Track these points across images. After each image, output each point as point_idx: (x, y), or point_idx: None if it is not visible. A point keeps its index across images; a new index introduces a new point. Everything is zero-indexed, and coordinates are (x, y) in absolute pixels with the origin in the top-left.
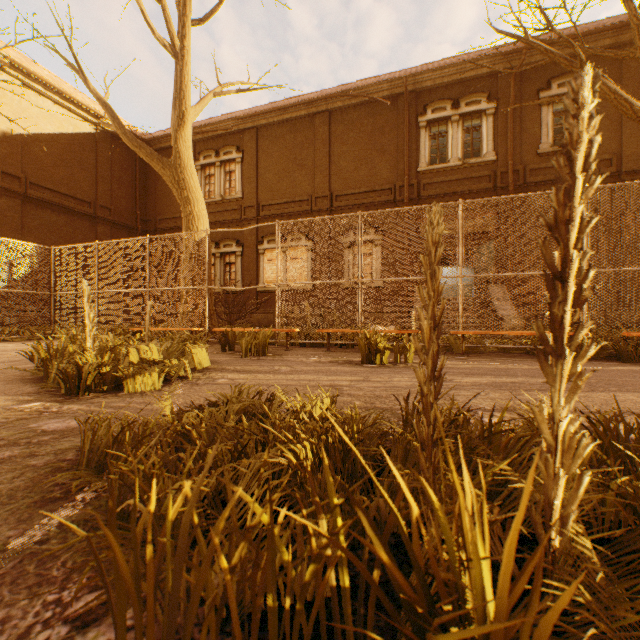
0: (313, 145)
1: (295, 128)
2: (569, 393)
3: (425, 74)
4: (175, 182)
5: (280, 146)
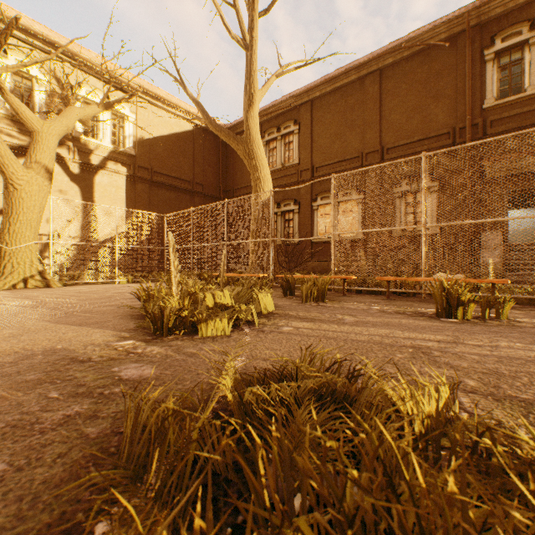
0: (363, 105)
1: (346, 93)
2: None
3: (493, 2)
4: (246, 154)
5: (332, 112)
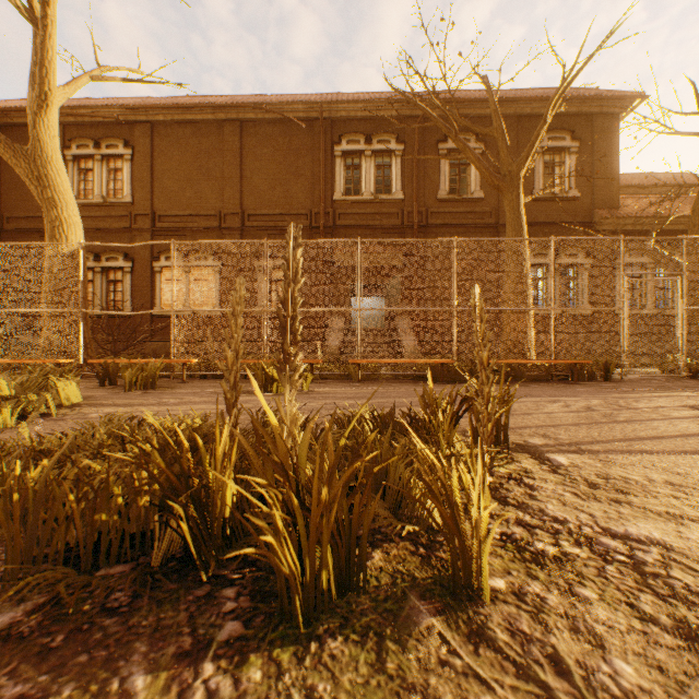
0: (222, 155)
1: (201, 132)
2: (293, 390)
3: (340, 104)
4: (34, 177)
5: (182, 149)
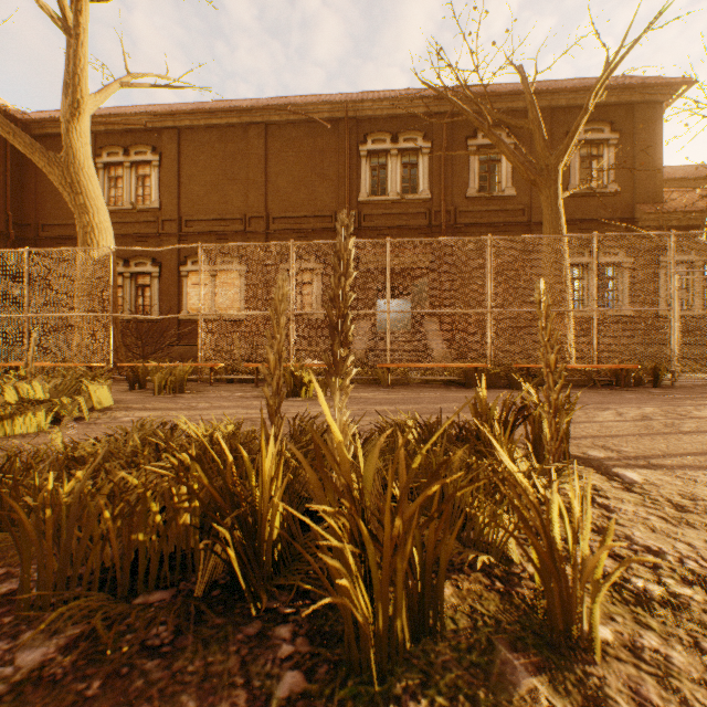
0: (247, 158)
1: (226, 136)
2: (343, 397)
3: (366, 103)
4: (67, 184)
5: (208, 154)
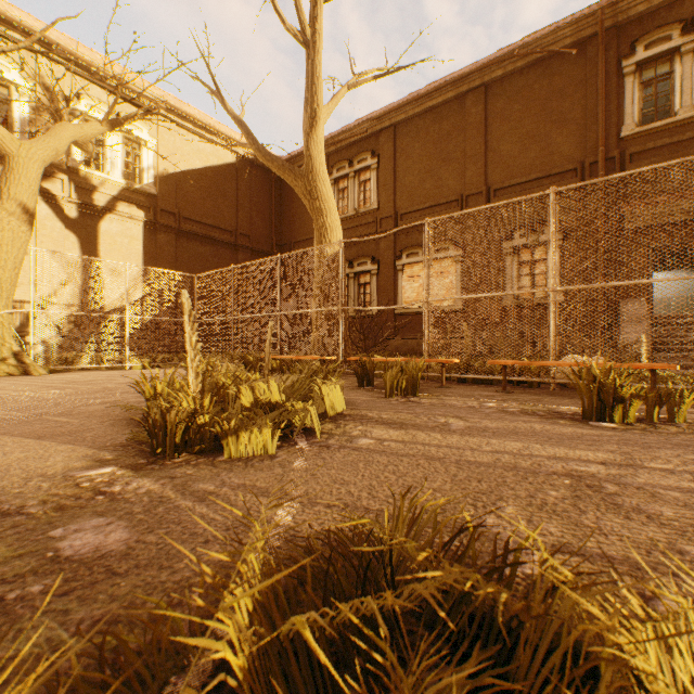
0: (463, 132)
1: (440, 116)
2: None
3: None
4: (306, 193)
5: (421, 141)
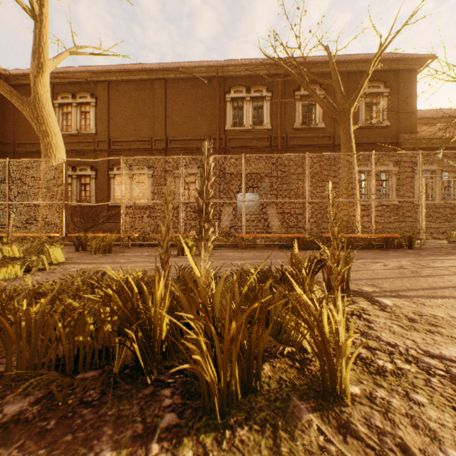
0: (153, 102)
1: (139, 87)
2: (206, 253)
3: (230, 67)
4: (34, 117)
5: (127, 98)
